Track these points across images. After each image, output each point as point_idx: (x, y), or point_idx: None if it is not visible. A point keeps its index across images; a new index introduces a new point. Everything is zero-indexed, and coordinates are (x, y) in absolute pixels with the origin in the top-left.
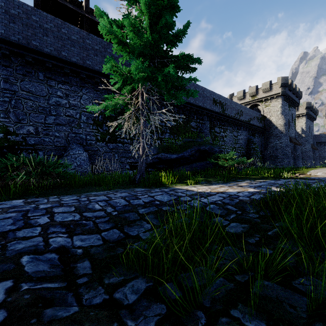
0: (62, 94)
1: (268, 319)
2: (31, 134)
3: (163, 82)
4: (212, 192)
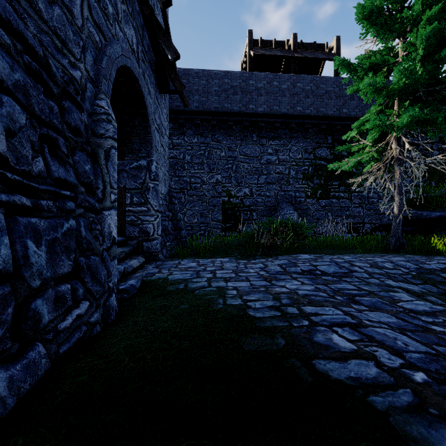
0: (272, 151)
1: None
2: (247, 195)
3: (442, 121)
4: None
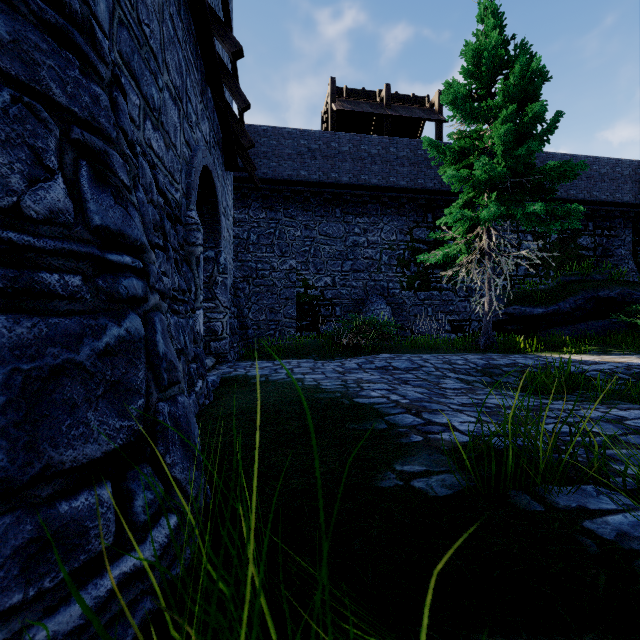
0: (359, 231)
1: (603, 404)
2: (329, 286)
3: (523, 217)
4: (601, 361)
